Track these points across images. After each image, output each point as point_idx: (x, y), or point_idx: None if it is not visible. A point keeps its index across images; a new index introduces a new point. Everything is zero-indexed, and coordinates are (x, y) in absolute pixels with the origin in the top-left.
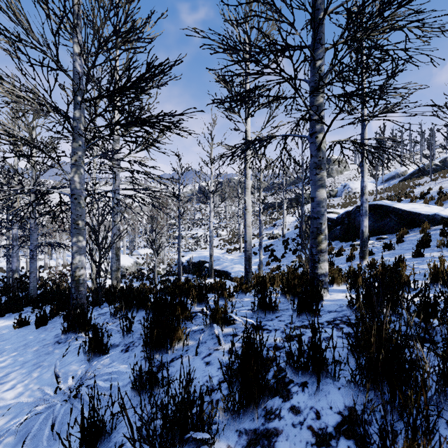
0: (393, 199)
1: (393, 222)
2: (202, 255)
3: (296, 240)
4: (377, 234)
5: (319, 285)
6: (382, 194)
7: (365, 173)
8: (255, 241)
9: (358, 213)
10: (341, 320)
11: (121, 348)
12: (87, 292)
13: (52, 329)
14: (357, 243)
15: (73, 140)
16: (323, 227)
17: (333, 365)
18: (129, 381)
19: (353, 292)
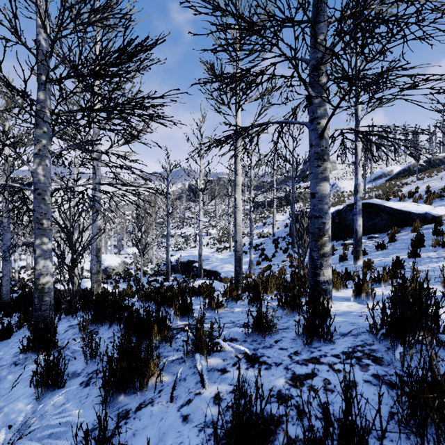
0: (381, 198)
1: (384, 221)
2: (191, 255)
3: (286, 239)
4: (368, 233)
5: (321, 295)
6: (370, 193)
7: (359, 171)
8: (245, 239)
9: (348, 211)
10: (363, 351)
11: (82, 379)
12: (50, 304)
13: (13, 344)
14: (348, 242)
15: (36, 126)
16: (326, 227)
17: (372, 441)
18: (78, 439)
19: (357, 301)
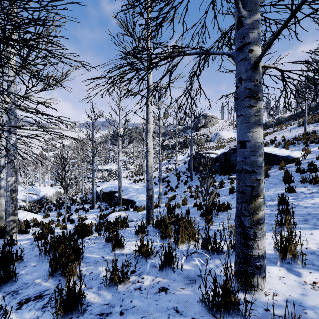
0: None
1: None
2: (113, 186)
3: (186, 173)
4: None
5: (255, 274)
6: None
7: None
8: (155, 173)
9: (232, 153)
10: None
11: None
12: None
13: None
14: (233, 177)
15: None
16: (260, 185)
17: None
18: None
19: (285, 266)
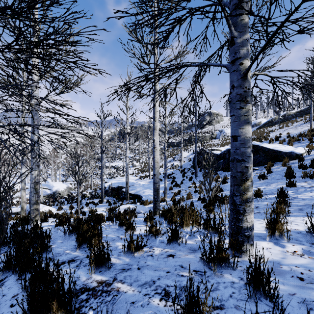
0: (256, 140)
1: (262, 158)
2: (121, 182)
3: (190, 170)
4: None
5: (244, 242)
6: None
7: None
8: (161, 170)
9: None
10: None
11: None
12: None
13: None
14: None
15: None
16: (249, 171)
17: None
18: None
19: (273, 241)
